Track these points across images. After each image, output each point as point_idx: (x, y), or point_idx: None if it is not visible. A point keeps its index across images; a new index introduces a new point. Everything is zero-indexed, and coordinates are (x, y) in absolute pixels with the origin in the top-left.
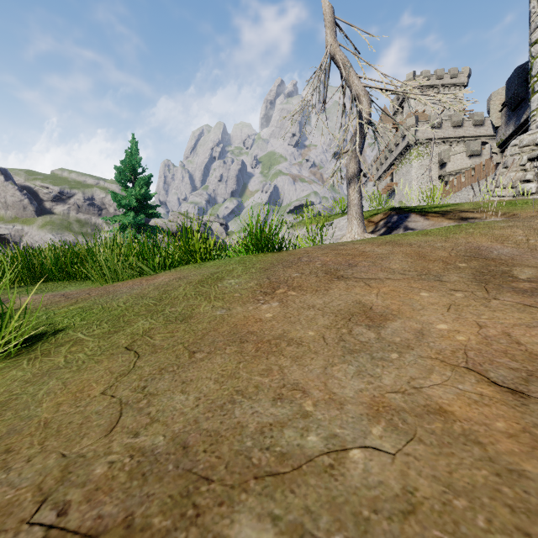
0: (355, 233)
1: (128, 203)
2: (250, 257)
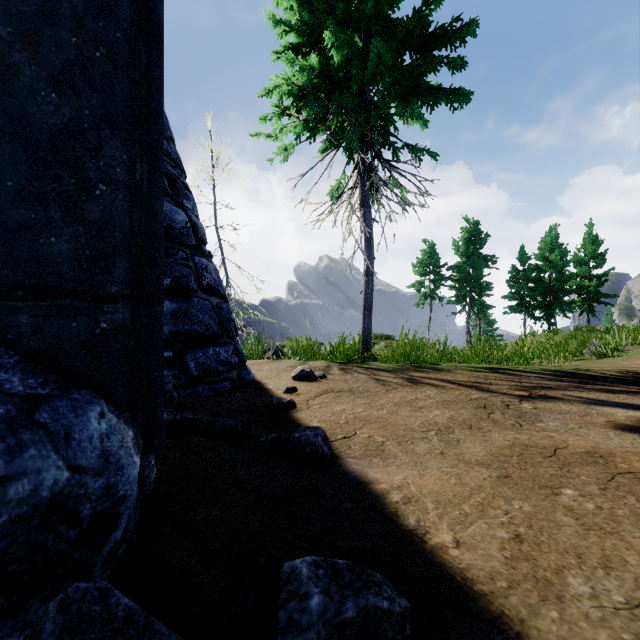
0: None
1: None
2: None
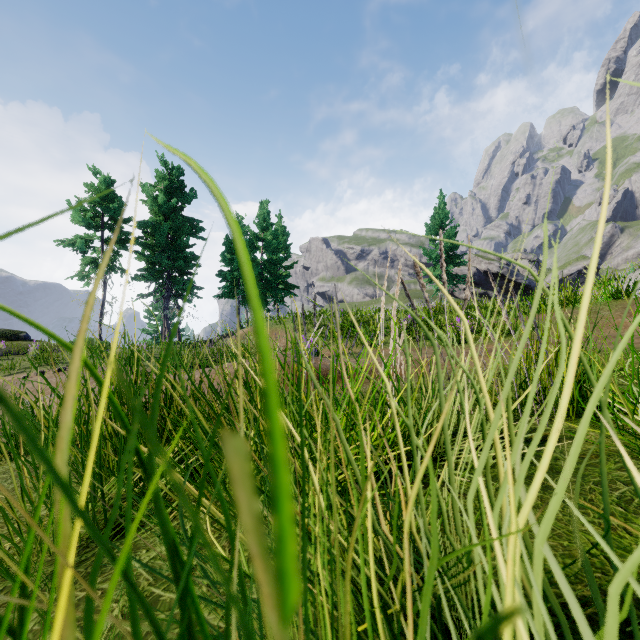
0: None
1: (437, 256)
2: (610, 302)
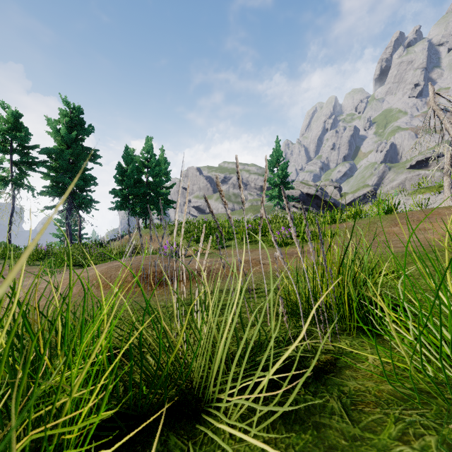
0: (446, 202)
1: (275, 182)
2: (384, 216)
